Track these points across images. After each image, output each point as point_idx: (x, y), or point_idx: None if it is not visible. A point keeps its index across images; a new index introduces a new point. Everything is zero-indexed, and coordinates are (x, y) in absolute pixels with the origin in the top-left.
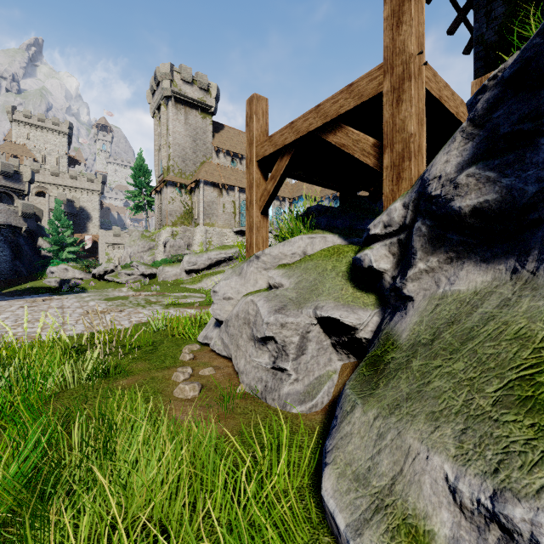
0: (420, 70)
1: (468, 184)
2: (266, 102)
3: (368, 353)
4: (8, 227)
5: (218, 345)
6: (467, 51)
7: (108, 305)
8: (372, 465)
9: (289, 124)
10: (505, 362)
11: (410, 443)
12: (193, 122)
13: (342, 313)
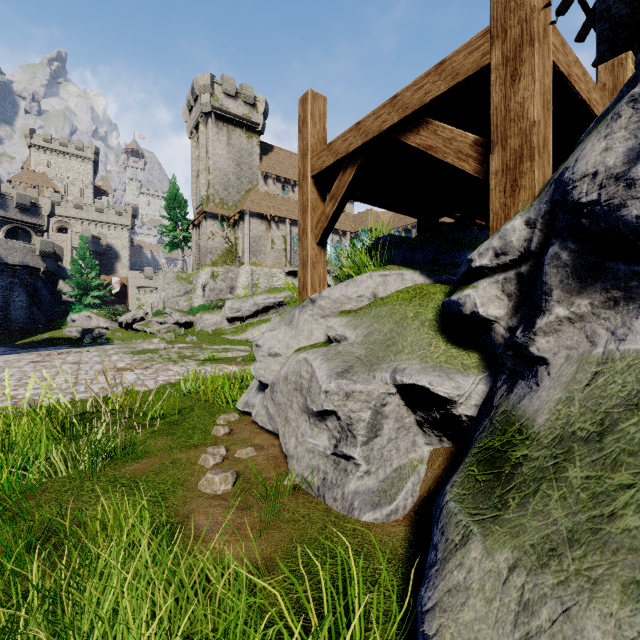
0: (545, 31)
1: None
2: (324, 101)
3: (475, 440)
4: (25, 268)
5: (262, 416)
6: (581, 37)
7: (133, 360)
8: None
9: (354, 125)
10: None
11: (595, 639)
12: (237, 143)
13: (433, 379)
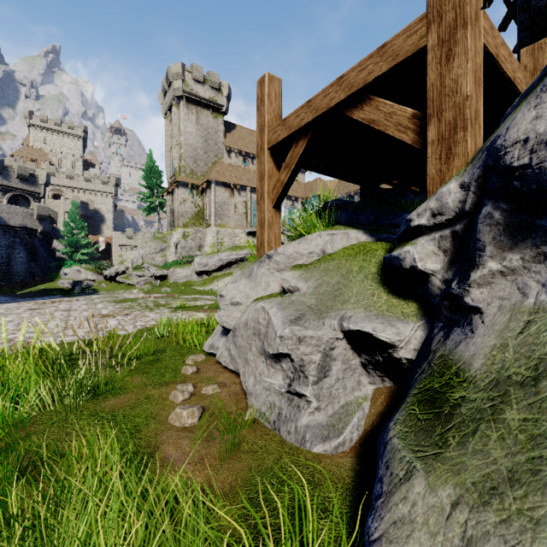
0: (476, 15)
1: None
2: (279, 82)
3: (415, 381)
4: (24, 229)
5: (225, 357)
6: (503, 27)
7: (115, 308)
8: None
9: (306, 102)
10: None
11: None
12: (204, 122)
13: (376, 325)
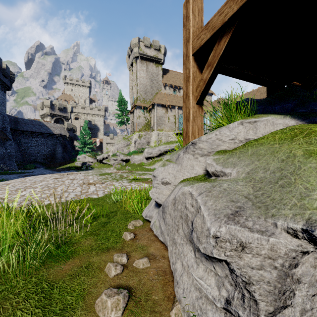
0: None
1: None
2: (201, 0)
3: None
4: (61, 135)
5: (156, 227)
6: None
7: (98, 178)
8: None
9: None
10: None
11: None
12: (151, 70)
13: None
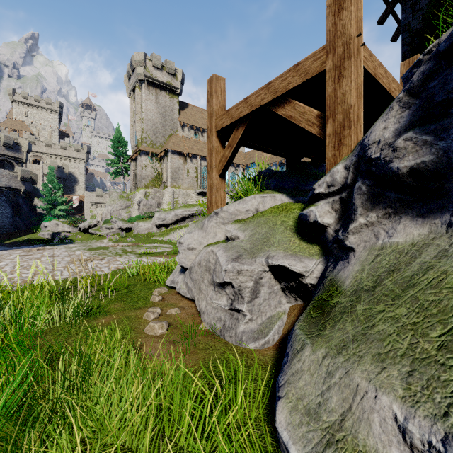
0: (358, 50)
1: (406, 147)
2: (224, 81)
3: (314, 297)
4: (10, 189)
5: (183, 288)
6: (395, 38)
7: (91, 254)
8: (322, 401)
9: (244, 99)
10: (447, 309)
11: (358, 382)
12: (162, 102)
13: (291, 261)
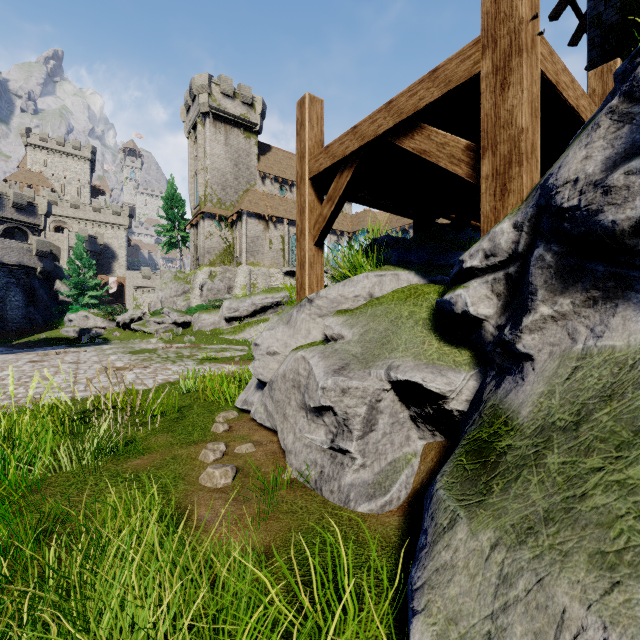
0: (533, 42)
1: (629, 185)
2: (321, 104)
3: (465, 433)
4: (21, 268)
5: (261, 413)
6: (574, 42)
7: (132, 360)
8: (495, 630)
9: (351, 129)
10: None
11: (563, 604)
12: (234, 143)
13: (426, 375)
